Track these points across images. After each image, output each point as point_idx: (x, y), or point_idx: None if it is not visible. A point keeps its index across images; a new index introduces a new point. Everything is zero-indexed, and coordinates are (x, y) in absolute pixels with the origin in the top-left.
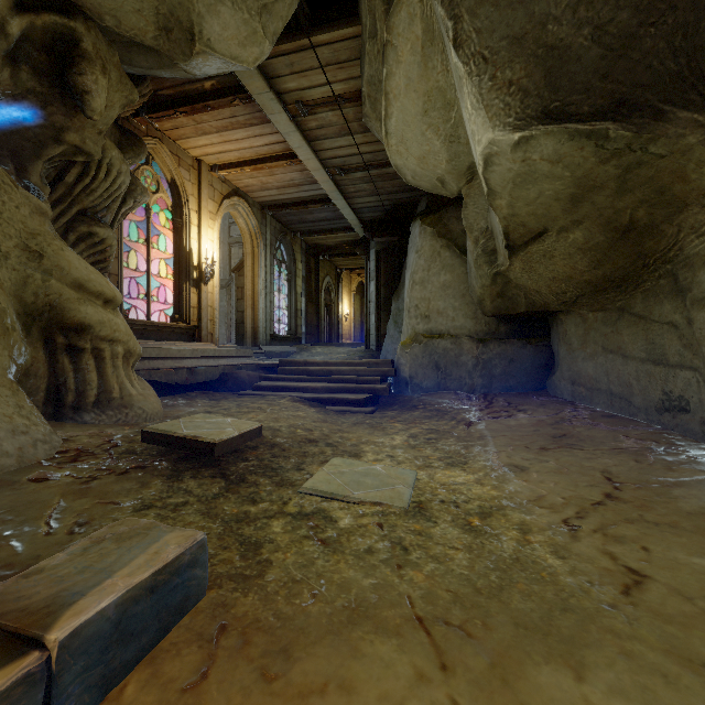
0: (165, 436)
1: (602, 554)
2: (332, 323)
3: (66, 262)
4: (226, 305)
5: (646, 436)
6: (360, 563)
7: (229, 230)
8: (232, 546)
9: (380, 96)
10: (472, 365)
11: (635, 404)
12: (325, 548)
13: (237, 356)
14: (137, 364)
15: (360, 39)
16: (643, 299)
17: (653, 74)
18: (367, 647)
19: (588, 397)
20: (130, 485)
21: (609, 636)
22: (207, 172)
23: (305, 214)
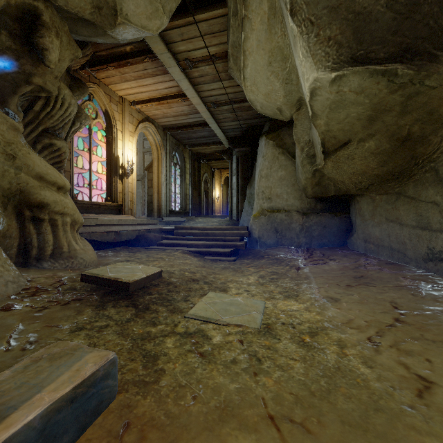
0: (96, 278)
1: (398, 364)
2: (208, 203)
3: (31, 162)
4: (141, 191)
5: (417, 277)
6: (228, 371)
7: (143, 144)
8: (138, 359)
9: (240, 55)
10: (298, 229)
11: (408, 256)
12: (203, 359)
13: (147, 224)
14: (81, 229)
15: (227, 17)
16: (414, 186)
17: (430, 30)
18: (233, 441)
19: (376, 250)
20: (70, 312)
21: (413, 432)
22: (128, 106)
23: (191, 133)
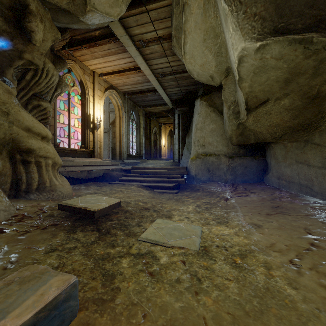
0: (70, 207)
1: (319, 286)
2: (157, 149)
3: (21, 117)
4: (107, 141)
5: (323, 208)
6: (173, 290)
7: (109, 105)
8: (98, 277)
9: (181, 35)
10: (226, 169)
11: (314, 190)
12: (152, 278)
13: (111, 165)
14: (62, 168)
15: (171, 6)
16: (320, 135)
17: None
18: None
19: (287, 186)
20: (46, 236)
21: None
22: (97, 77)
23: (144, 97)
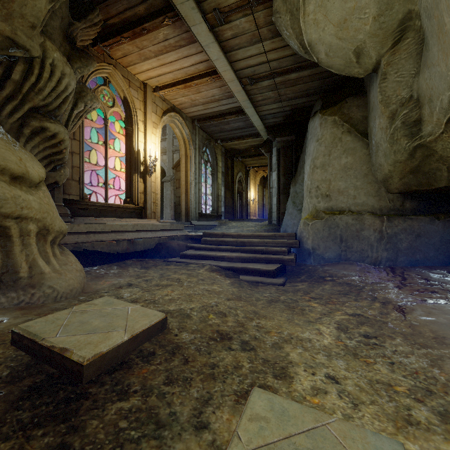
0: (32, 343)
1: None
2: (243, 205)
3: None
4: (170, 193)
5: None
6: None
7: (173, 142)
8: None
9: None
10: (374, 239)
11: None
12: None
13: (171, 229)
14: (83, 237)
15: None
16: None
17: None
18: None
19: None
20: None
21: None
22: (151, 92)
23: (224, 124)
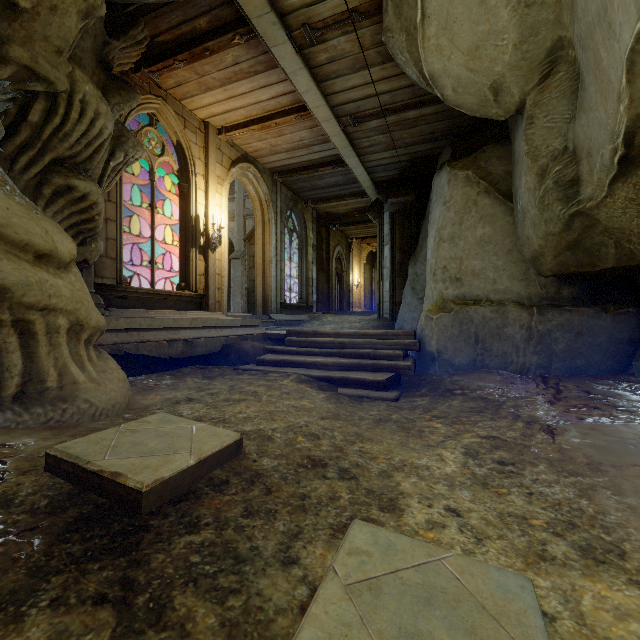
0: (74, 467)
1: None
2: (342, 291)
3: None
4: (241, 275)
5: None
6: None
7: (244, 203)
8: None
9: None
10: (521, 338)
11: None
12: None
13: (242, 325)
14: (123, 336)
15: None
16: None
17: None
18: None
19: None
20: None
21: None
22: (215, 135)
23: (316, 179)
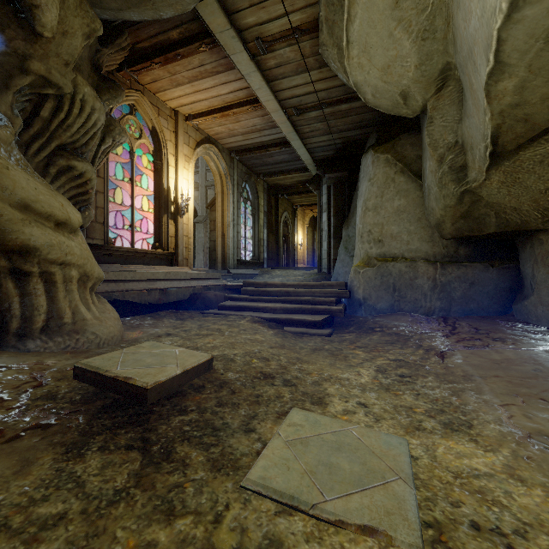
0: (96, 375)
1: None
2: (289, 250)
3: (10, 181)
4: (203, 236)
5: None
6: None
7: (206, 176)
8: None
9: (338, 17)
10: (428, 287)
11: None
12: None
13: (206, 278)
14: (112, 285)
15: None
16: None
17: None
18: None
19: None
20: (4, 467)
21: None
22: (183, 121)
23: (266, 157)
